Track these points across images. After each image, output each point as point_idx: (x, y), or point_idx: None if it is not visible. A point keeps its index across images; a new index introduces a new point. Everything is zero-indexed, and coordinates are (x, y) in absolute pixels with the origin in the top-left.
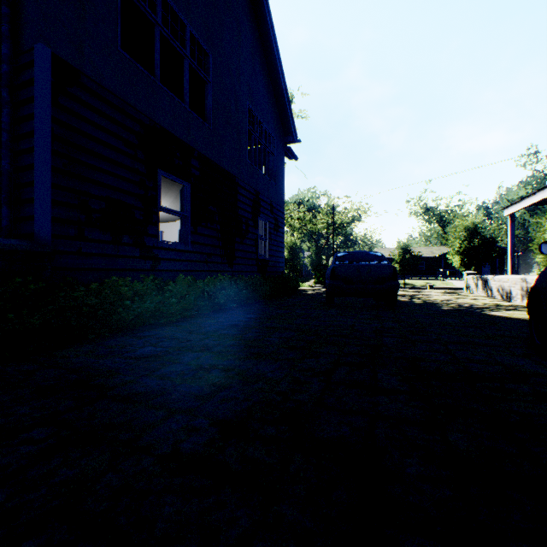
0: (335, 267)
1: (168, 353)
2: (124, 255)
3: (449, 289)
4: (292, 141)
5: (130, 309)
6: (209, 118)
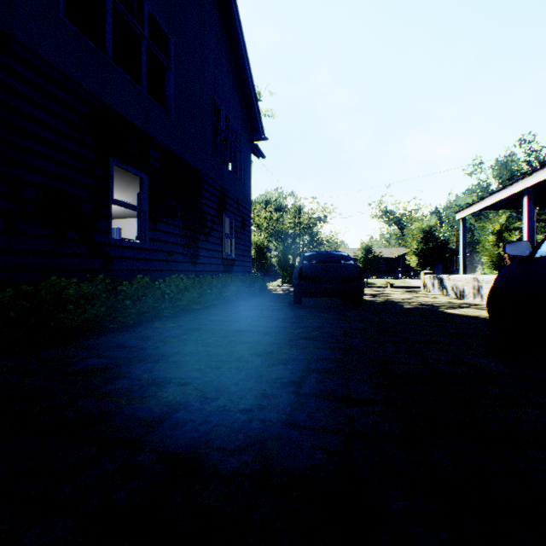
0: (303, 266)
1: (116, 365)
2: (68, 253)
3: (408, 288)
4: (259, 138)
5: (73, 315)
6: (171, 106)
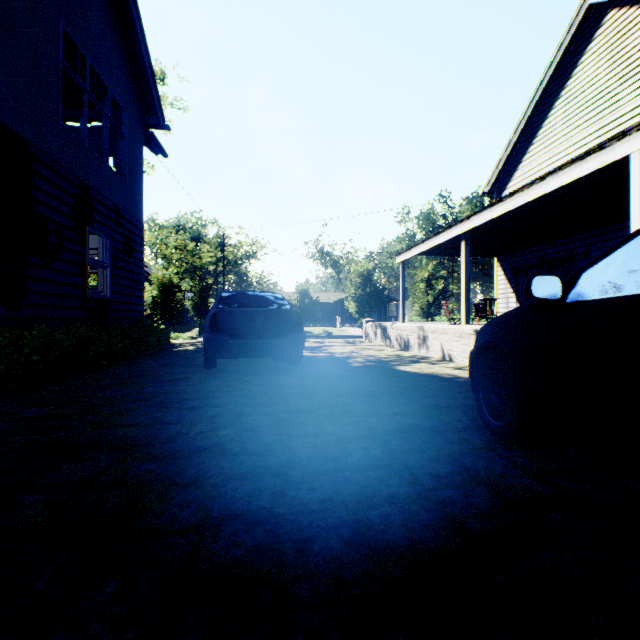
0: (217, 312)
1: None
2: None
3: (347, 337)
4: (158, 125)
5: None
6: None
